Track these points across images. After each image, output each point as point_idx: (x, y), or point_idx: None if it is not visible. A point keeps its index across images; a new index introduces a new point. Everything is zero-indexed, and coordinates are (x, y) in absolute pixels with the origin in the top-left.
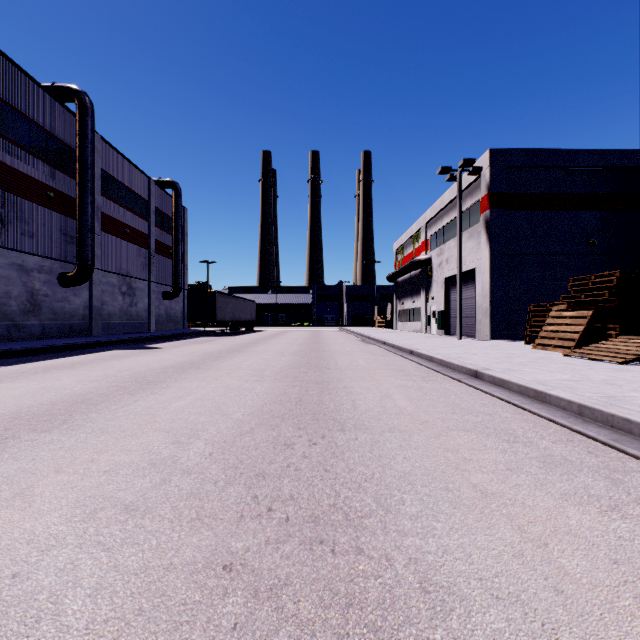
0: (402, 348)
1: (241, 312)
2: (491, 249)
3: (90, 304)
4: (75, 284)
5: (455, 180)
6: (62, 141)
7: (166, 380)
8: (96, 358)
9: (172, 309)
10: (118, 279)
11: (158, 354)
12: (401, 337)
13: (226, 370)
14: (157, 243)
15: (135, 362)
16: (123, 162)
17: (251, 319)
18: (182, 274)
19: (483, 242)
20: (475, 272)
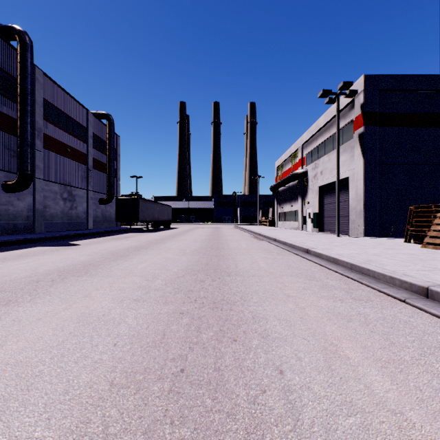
0: (295, 246)
1: (160, 214)
2: (365, 160)
3: (33, 207)
4: (16, 190)
5: (332, 103)
6: (6, 72)
7: (19, 298)
8: None
9: (107, 212)
10: (60, 187)
11: (67, 252)
12: (287, 234)
13: (113, 277)
14: (94, 161)
15: (29, 263)
16: (64, 95)
17: (168, 219)
18: (115, 185)
19: (357, 154)
20: (348, 180)
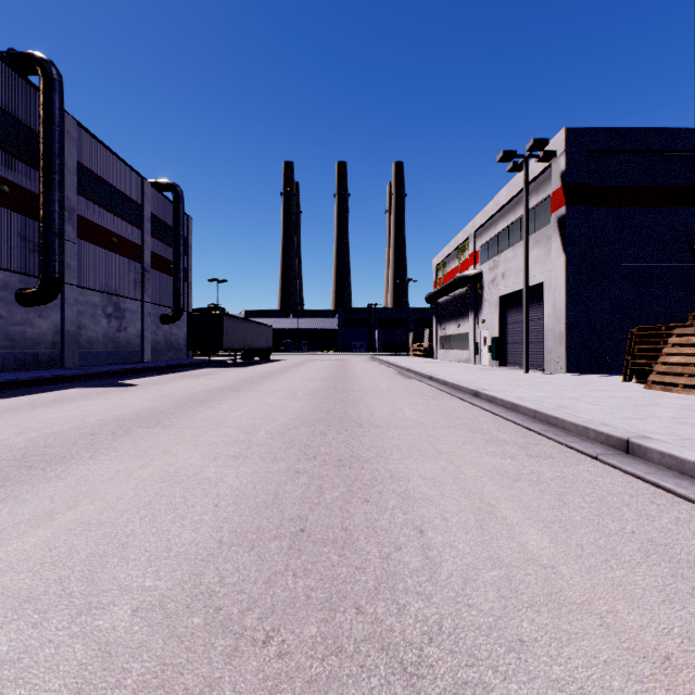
0: (460, 387)
1: (254, 338)
2: (567, 257)
3: (62, 328)
4: (38, 303)
5: (519, 170)
6: (22, 122)
7: (75, 455)
8: (25, 403)
9: (173, 335)
10: (101, 298)
11: (122, 396)
12: (449, 369)
13: (197, 429)
14: (153, 256)
15: (72, 411)
16: (108, 156)
17: (267, 347)
18: (186, 294)
19: (556, 248)
20: (543, 287)
